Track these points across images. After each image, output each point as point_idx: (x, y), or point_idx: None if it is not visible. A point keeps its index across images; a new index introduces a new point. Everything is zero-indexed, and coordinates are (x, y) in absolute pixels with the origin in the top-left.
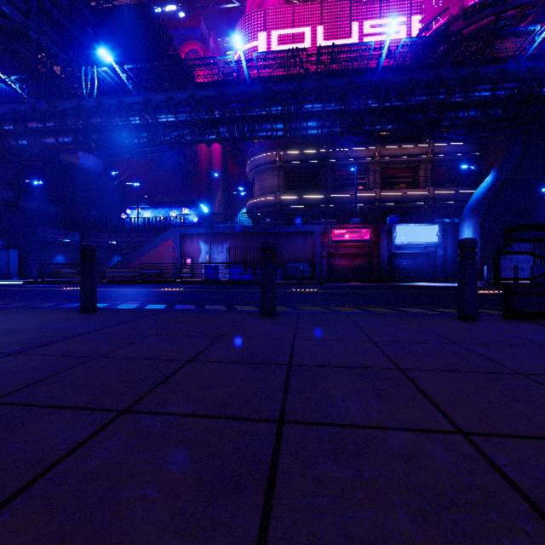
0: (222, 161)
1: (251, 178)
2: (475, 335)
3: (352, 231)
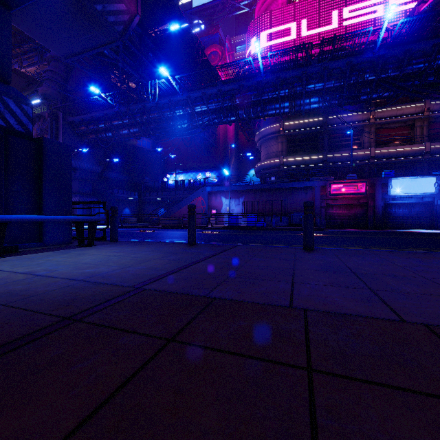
0: (235, 133)
1: (259, 145)
2: None
3: (349, 185)
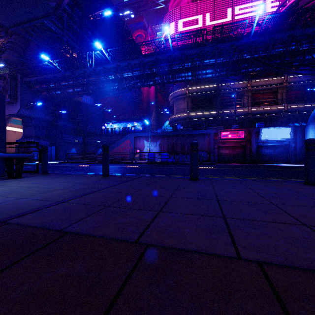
0: (155, 95)
1: (172, 104)
2: (314, 191)
3: (233, 132)
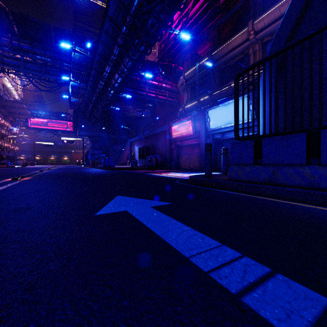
0: None
1: None
2: None
3: (181, 124)
